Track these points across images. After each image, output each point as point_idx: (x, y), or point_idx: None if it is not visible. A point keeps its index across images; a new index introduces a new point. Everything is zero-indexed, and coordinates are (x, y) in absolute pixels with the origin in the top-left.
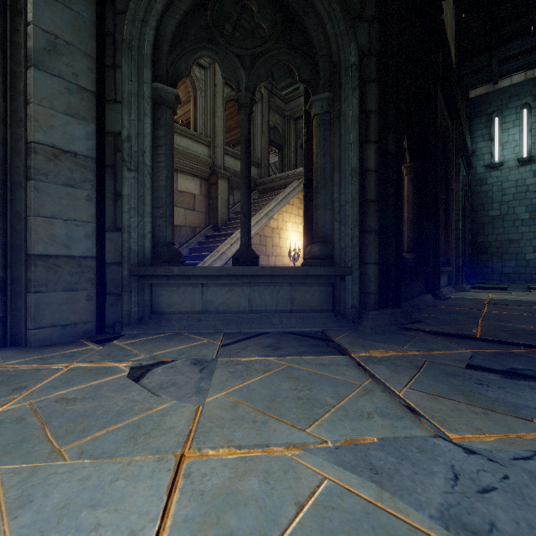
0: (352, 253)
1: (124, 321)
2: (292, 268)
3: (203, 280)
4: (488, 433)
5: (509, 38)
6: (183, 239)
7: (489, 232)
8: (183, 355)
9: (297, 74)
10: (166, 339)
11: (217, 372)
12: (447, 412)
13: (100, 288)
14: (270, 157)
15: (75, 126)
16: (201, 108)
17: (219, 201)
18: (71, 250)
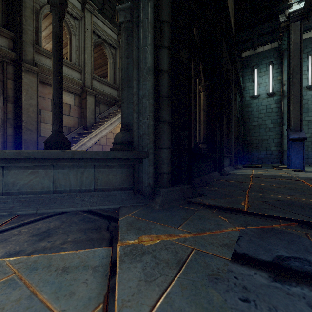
0: (148, 139)
1: None
2: (93, 152)
3: (1, 163)
4: None
5: (263, 21)
6: None
7: (252, 134)
8: None
9: None
10: None
11: None
12: None
13: None
14: None
15: None
16: (75, 46)
17: (87, 110)
18: None
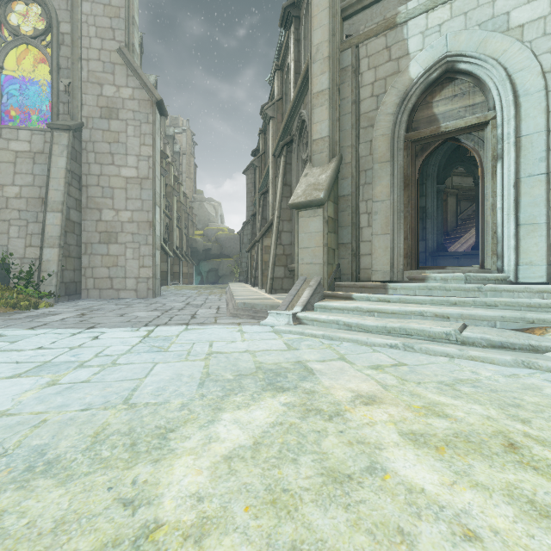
0: None
1: None
2: None
3: (458, 256)
4: None
5: None
6: None
7: None
8: None
9: None
10: None
11: None
12: None
13: None
14: None
15: None
16: None
17: (448, 213)
18: None
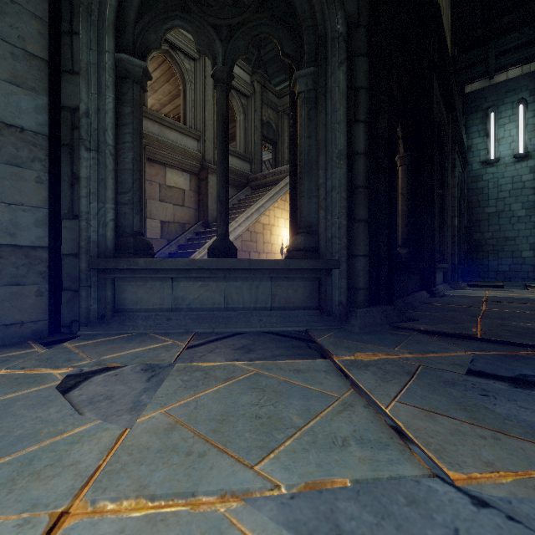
0: (339, 244)
1: (81, 319)
2: (273, 260)
3: (172, 273)
4: (503, 470)
5: (506, 30)
6: (172, 236)
7: (485, 229)
8: (136, 359)
9: (280, 49)
10: (125, 340)
11: (167, 381)
12: (446, 436)
13: (55, 283)
14: (264, 153)
15: (22, 96)
16: (191, 101)
17: (209, 197)
18: (17, 239)
